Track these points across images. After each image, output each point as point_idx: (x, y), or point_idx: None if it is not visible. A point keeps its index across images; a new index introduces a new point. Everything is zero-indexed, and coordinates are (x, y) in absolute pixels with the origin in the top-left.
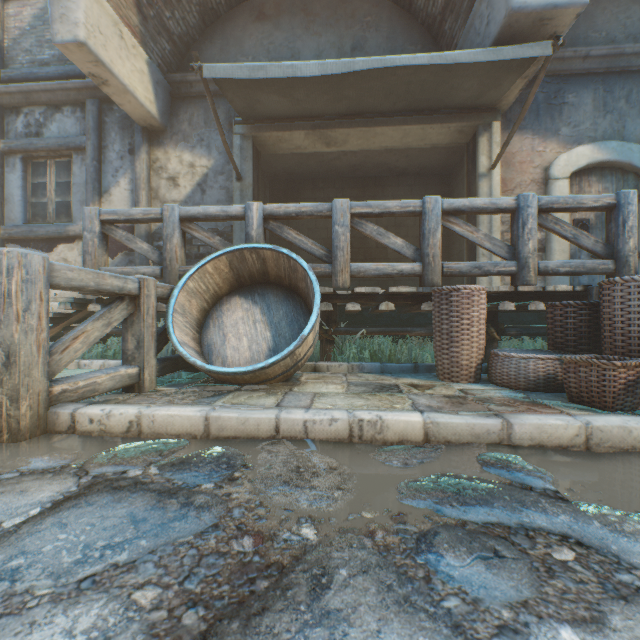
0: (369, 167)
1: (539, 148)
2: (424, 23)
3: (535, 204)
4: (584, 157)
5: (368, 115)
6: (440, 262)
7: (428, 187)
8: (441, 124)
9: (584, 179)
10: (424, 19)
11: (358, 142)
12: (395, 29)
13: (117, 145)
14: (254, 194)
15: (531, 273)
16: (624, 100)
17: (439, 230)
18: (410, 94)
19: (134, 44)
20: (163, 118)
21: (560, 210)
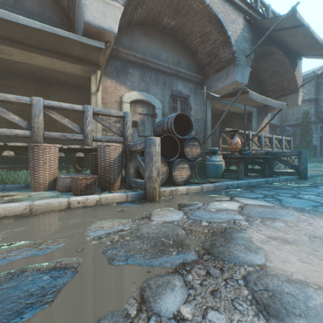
0: (42, 74)
1: (119, 88)
2: (62, 8)
3: (92, 110)
4: (135, 96)
5: (24, 44)
6: (42, 131)
7: (81, 94)
8: (71, 63)
9: (136, 105)
10: (61, 6)
11: (22, 57)
12: (45, 3)
13: None
14: None
15: (90, 140)
16: (149, 78)
17: (42, 115)
18: (44, 41)
19: None
20: None
21: (104, 115)
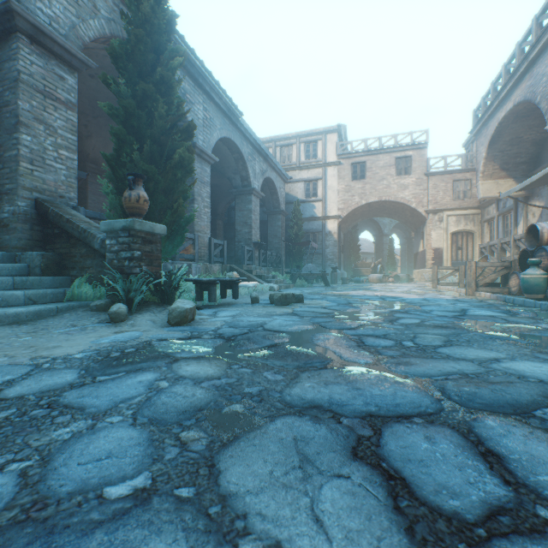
0: None
1: None
2: None
3: None
4: None
5: None
6: None
7: None
8: None
9: None
10: None
11: None
12: None
13: (520, 205)
14: None
15: None
16: None
17: None
18: None
19: (503, 181)
20: (528, 191)
21: None
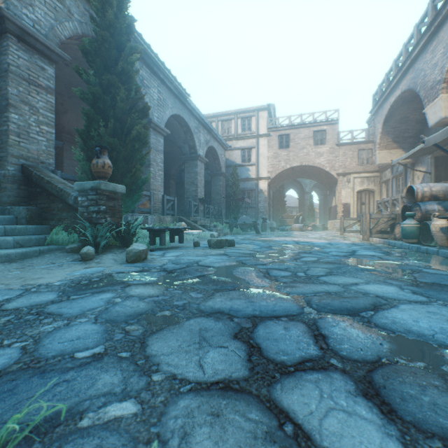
0: None
1: None
2: None
3: None
4: None
5: None
6: None
7: None
8: None
9: None
10: None
11: None
12: None
13: (408, 169)
14: (439, 176)
15: None
16: None
17: None
18: (446, 139)
19: (395, 151)
20: (414, 159)
21: None
